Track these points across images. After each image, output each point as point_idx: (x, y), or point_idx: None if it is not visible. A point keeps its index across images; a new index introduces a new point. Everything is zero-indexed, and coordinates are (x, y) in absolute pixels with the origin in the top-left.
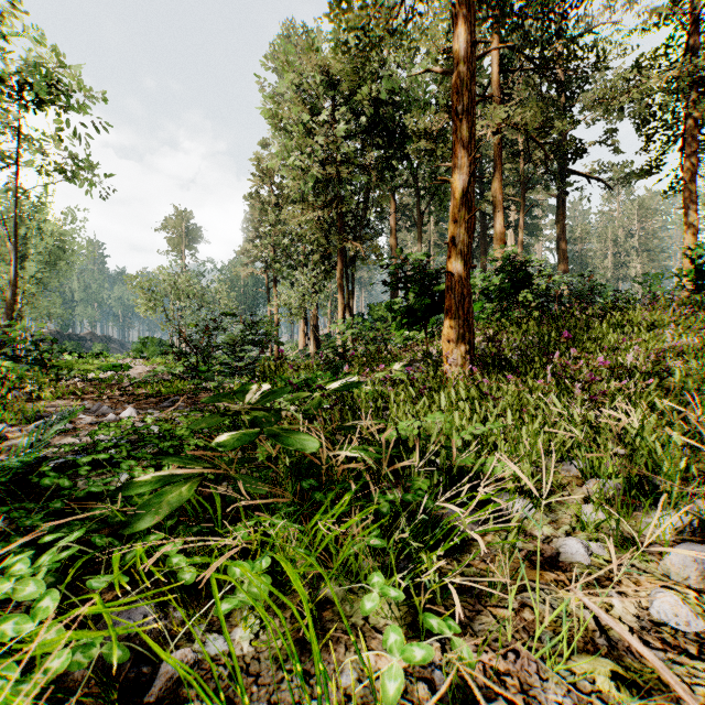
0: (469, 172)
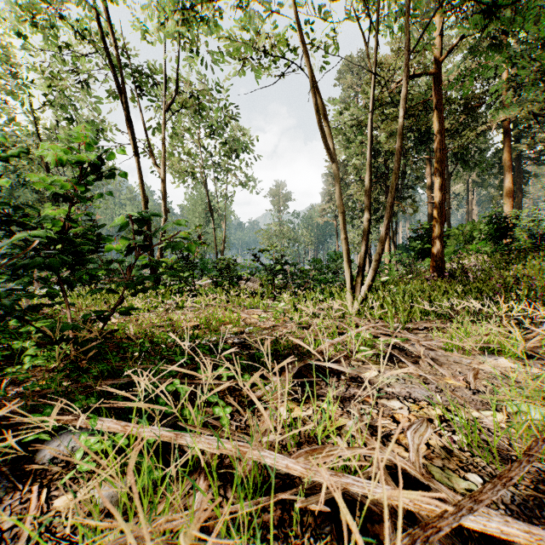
0: (441, 199)
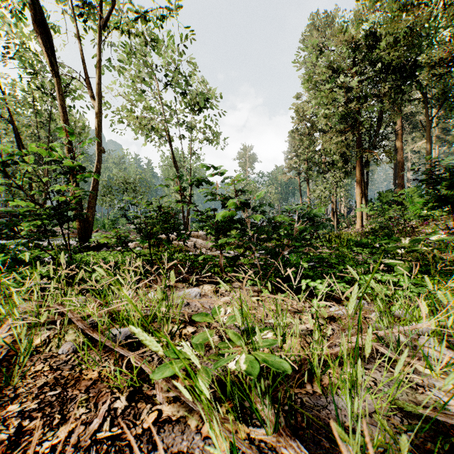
0: None
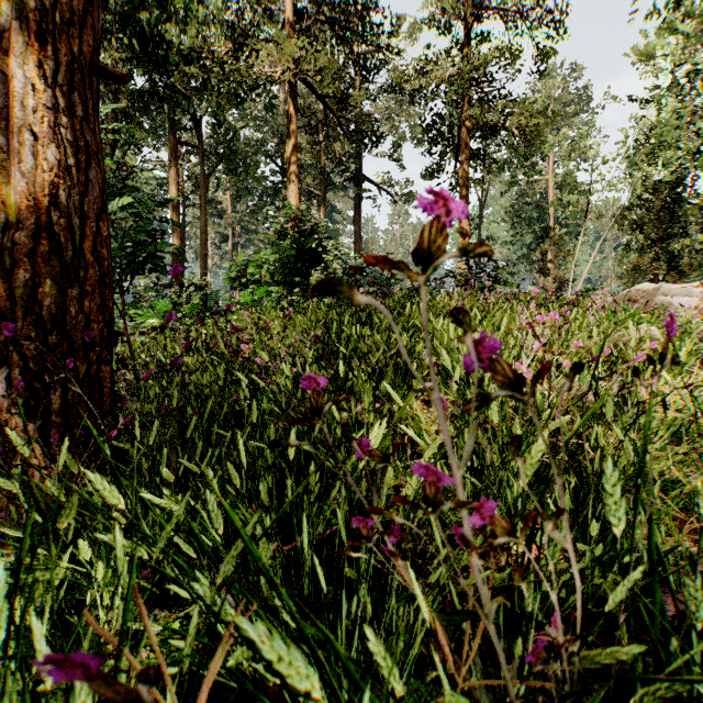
0: None
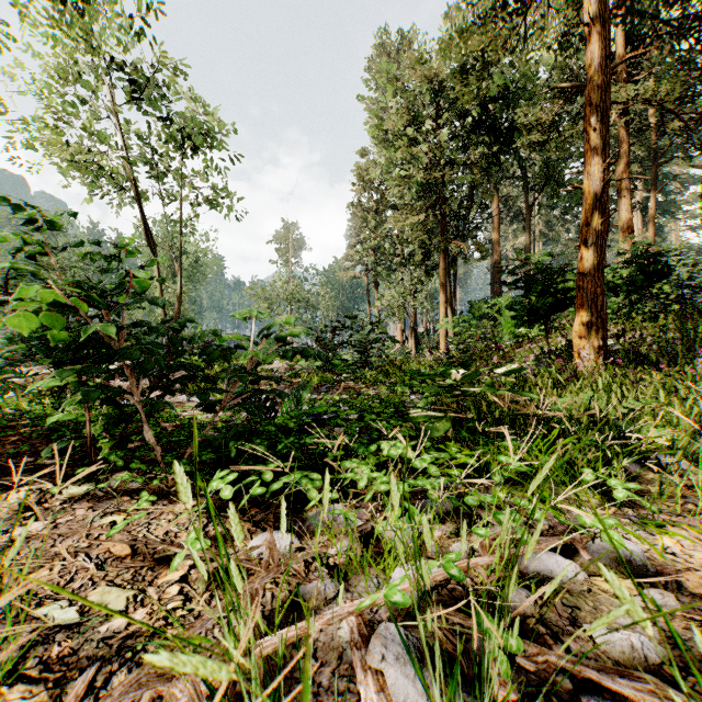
0: (603, 177)
